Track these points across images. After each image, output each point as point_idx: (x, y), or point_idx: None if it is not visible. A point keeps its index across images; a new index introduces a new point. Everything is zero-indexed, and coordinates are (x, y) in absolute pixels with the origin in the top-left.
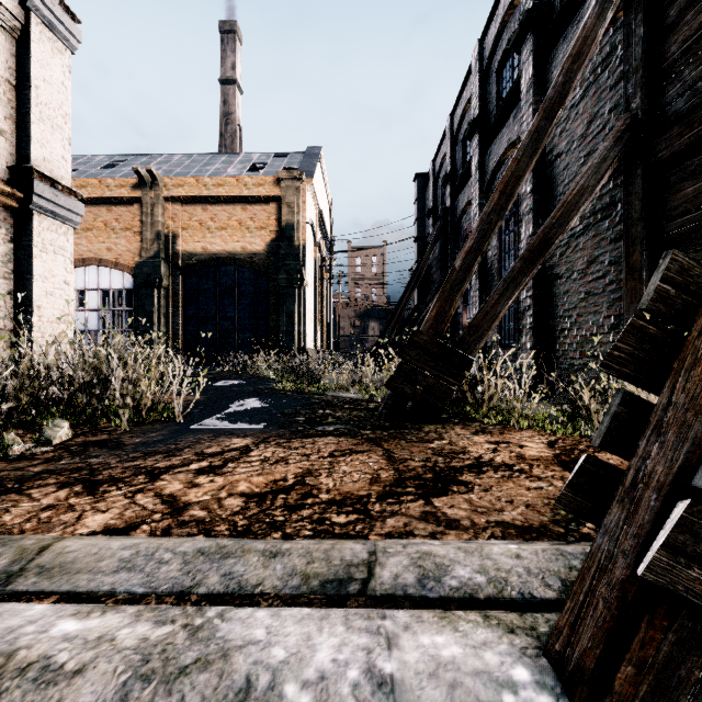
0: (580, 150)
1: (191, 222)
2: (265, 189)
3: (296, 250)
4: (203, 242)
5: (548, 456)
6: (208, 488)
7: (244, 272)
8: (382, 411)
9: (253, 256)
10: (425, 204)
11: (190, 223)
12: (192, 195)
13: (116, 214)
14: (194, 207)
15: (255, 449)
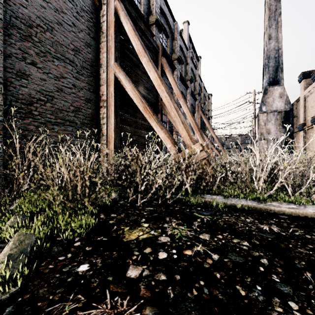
0: None
1: None
2: None
3: None
4: None
5: None
6: None
7: None
8: None
9: None
10: None
11: None
12: None
13: None
14: None
15: None
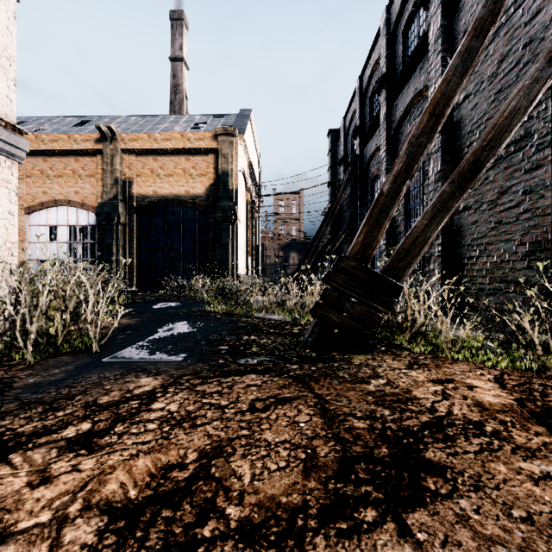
0: (490, 89)
1: (144, 170)
2: (205, 142)
3: (230, 193)
4: (154, 187)
5: (512, 405)
6: (61, 488)
7: (187, 211)
8: (307, 339)
9: (195, 198)
10: (336, 155)
11: (143, 171)
12: (145, 148)
13: (82, 163)
14: (147, 158)
15: (160, 396)
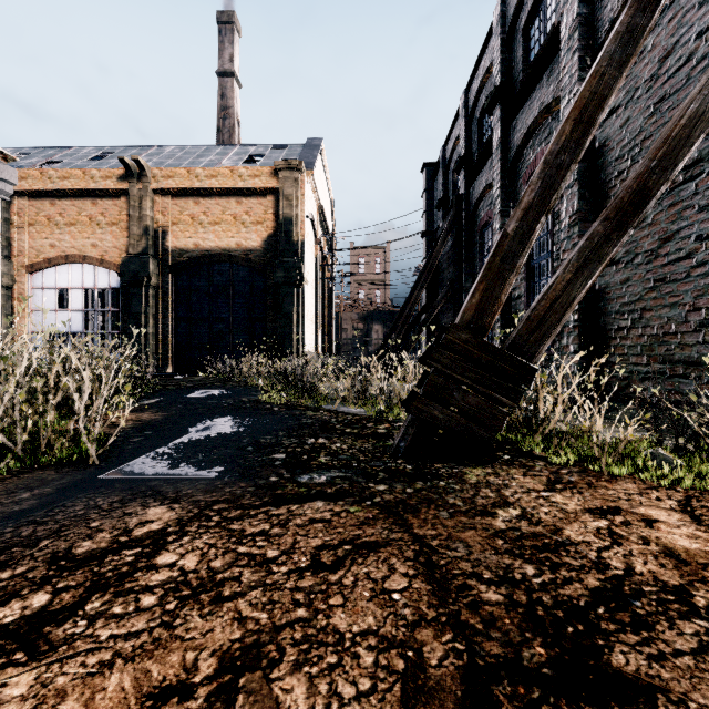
0: (648, 97)
1: (182, 216)
2: (262, 180)
3: (295, 246)
4: (195, 238)
5: None
6: None
7: (238, 270)
8: (399, 444)
9: (249, 252)
10: (433, 196)
11: (181, 217)
12: (183, 187)
13: (102, 208)
14: (185, 200)
15: (173, 540)
